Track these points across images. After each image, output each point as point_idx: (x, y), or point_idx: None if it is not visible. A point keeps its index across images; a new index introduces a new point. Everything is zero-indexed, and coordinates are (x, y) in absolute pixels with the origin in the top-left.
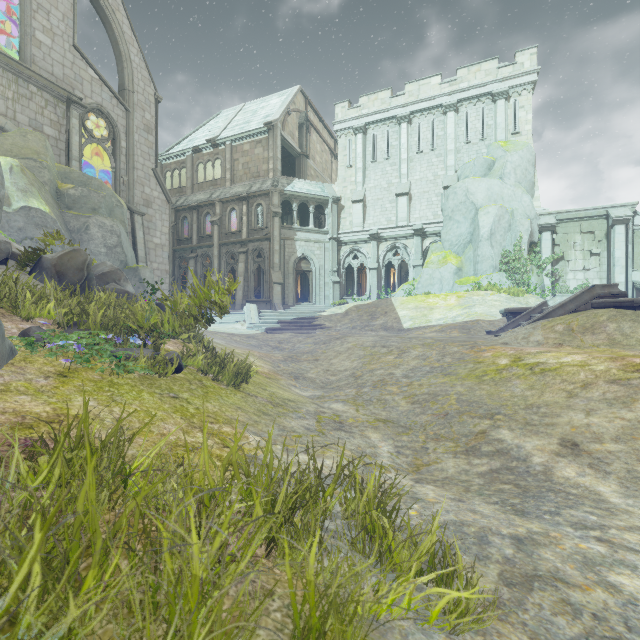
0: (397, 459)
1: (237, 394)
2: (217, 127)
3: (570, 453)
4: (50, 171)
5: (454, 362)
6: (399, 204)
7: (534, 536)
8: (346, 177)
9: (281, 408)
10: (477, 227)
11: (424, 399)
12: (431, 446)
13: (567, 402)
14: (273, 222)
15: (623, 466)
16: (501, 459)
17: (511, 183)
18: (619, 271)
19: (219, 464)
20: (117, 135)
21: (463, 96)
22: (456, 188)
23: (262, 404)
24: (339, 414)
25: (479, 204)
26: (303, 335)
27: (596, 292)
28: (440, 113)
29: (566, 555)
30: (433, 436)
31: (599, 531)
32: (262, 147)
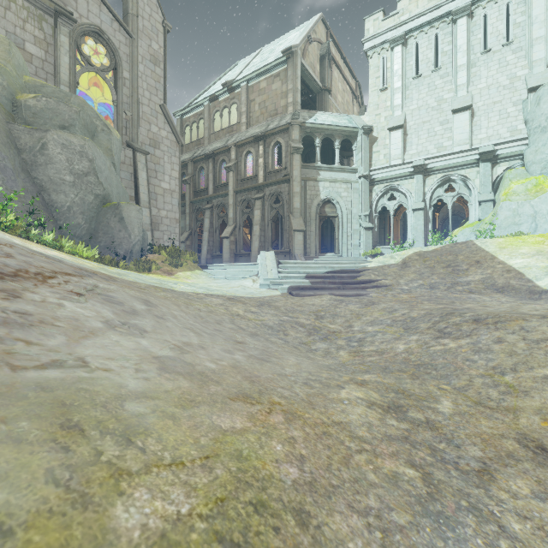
0: None
1: None
2: (234, 74)
3: None
4: (3, 74)
5: None
6: (456, 123)
7: None
8: (379, 103)
9: None
10: None
11: None
12: None
13: None
14: (293, 160)
15: None
16: None
17: None
18: None
19: None
20: (119, 64)
21: None
22: None
23: None
24: None
25: None
26: (353, 300)
27: None
28: None
29: None
30: None
31: None
32: (280, 81)
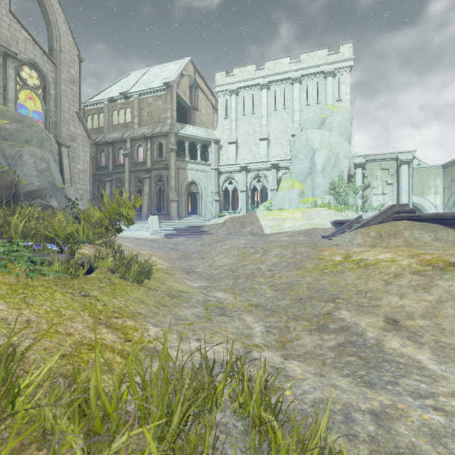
0: (267, 337)
1: (140, 289)
2: (128, 84)
3: (393, 328)
4: None
5: (303, 259)
6: (261, 146)
7: (387, 410)
8: (224, 125)
9: (176, 299)
10: (314, 163)
11: (284, 287)
12: (292, 325)
13: (385, 288)
14: (170, 156)
15: (432, 338)
16: (344, 334)
17: (336, 134)
18: (404, 195)
19: (120, 360)
20: (47, 84)
21: (304, 73)
22: (300, 136)
23: (161, 297)
24: (221, 301)
25: (315, 148)
26: (193, 239)
27: (395, 209)
28: (289, 83)
29: (416, 428)
30: (292, 317)
31: (432, 399)
32: (162, 100)
